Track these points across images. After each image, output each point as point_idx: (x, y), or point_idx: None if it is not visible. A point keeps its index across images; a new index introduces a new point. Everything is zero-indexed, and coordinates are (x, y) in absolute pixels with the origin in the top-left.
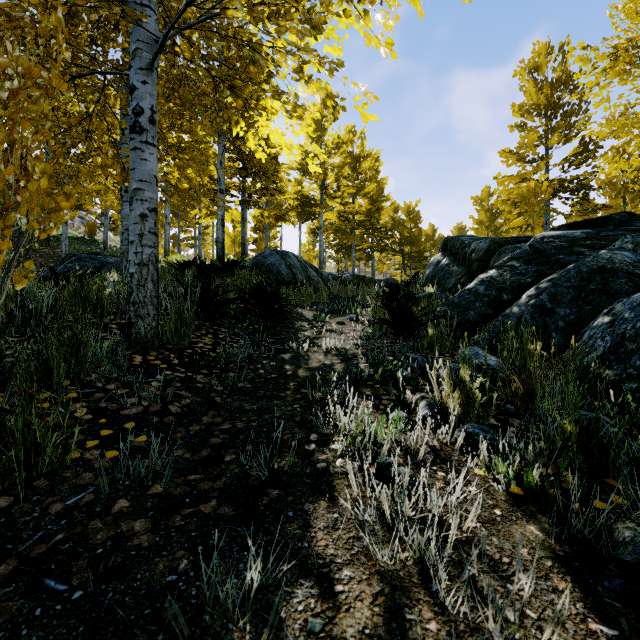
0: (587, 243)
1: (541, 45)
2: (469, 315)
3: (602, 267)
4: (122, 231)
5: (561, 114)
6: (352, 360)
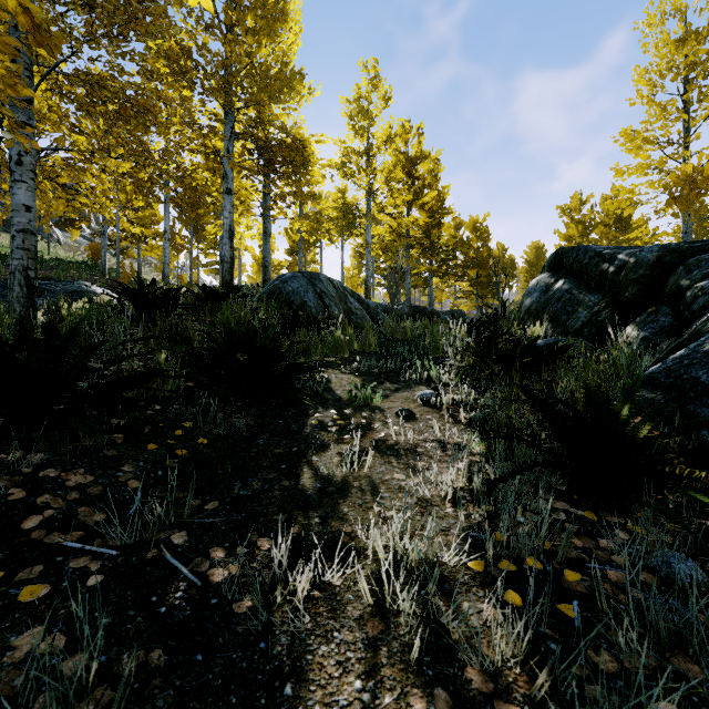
0: None
1: None
2: None
3: None
4: (12, 234)
5: None
6: None
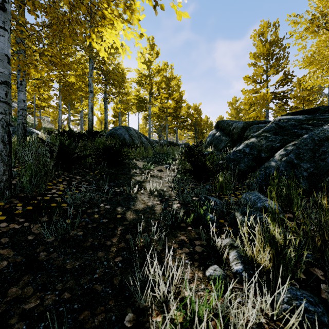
0: (310, 122)
1: (264, 23)
2: (240, 166)
3: (328, 137)
4: (18, 110)
5: (275, 58)
6: (168, 201)
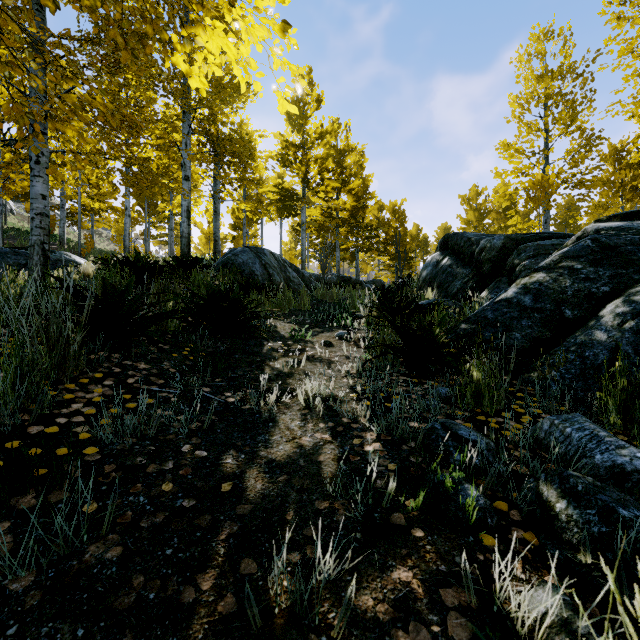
0: None
1: (540, 30)
2: (513, 338)
3: None
4: (32, 216)
5: (563, 103)
6: (351, 432)
